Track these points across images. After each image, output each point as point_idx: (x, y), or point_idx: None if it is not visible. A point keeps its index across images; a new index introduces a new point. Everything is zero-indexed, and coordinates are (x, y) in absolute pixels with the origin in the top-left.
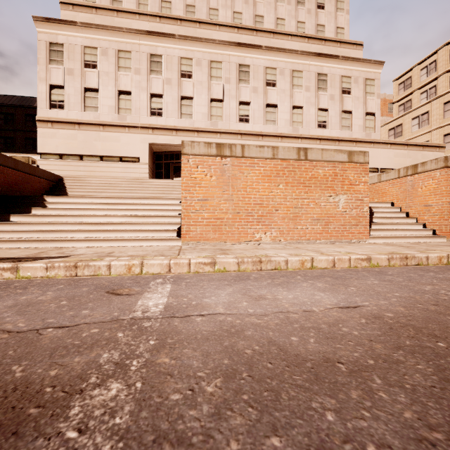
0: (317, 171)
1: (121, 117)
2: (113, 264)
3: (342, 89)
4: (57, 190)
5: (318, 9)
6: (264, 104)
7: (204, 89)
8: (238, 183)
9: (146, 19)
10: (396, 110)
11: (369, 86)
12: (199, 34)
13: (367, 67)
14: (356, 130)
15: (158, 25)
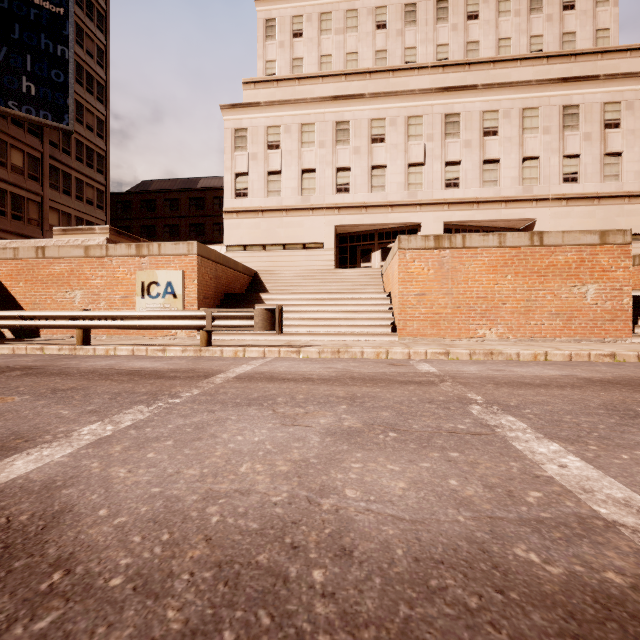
0: (556, 258)
1: (304, 198)
2: (365, 351)
3: (604, 122)
4: (257, 286)
5: (564, 11)
6: (481, 161)
7: (399, 153)
8: (458, 276)
9: (330, 81)
10: None
11: None
12: (392, 85)
13: None
14: (630, 179)
15: (343, 85)
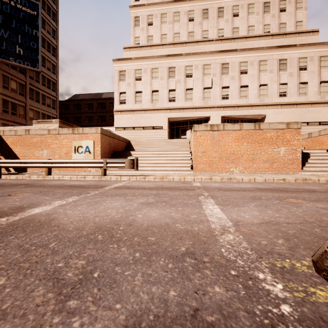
0: (266, 135)
1: (153, 104)
2: (175, 177)
3: (299, 67)
4: (129, 147)
5: (280, 12)
6: (239, 86)
7: (199, 82)
8: (221, 143)
9: (166, 47)
10: None
11: (323, 61)
12: (196, 49)
13: (321, 47)
14: (312, 95)
15: (172, 49)
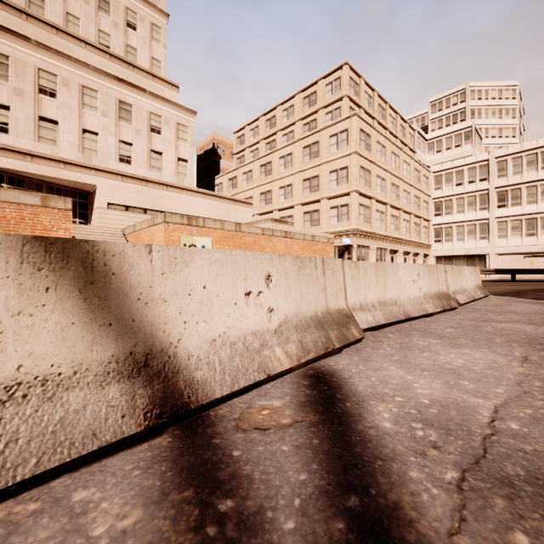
0: None
1: None
2: None
3: (150, 126)
4: None
5: (128, 27)
6: (36, 115)
7: None
8: None
9: None
10: (235, 162)
11: (182, 131)
12: None
13: (179, 111)
14: (168, 173)
15: None
